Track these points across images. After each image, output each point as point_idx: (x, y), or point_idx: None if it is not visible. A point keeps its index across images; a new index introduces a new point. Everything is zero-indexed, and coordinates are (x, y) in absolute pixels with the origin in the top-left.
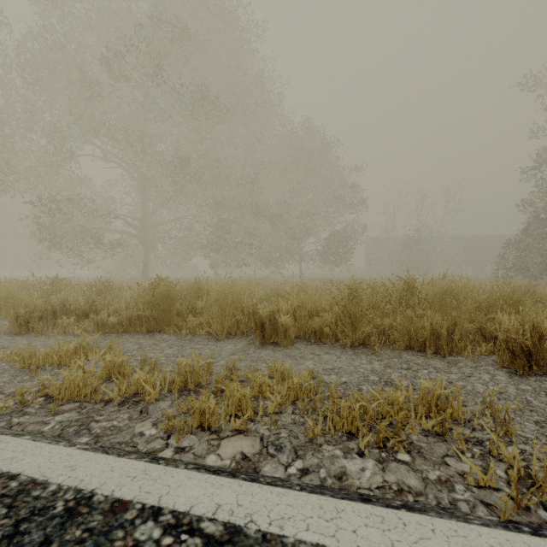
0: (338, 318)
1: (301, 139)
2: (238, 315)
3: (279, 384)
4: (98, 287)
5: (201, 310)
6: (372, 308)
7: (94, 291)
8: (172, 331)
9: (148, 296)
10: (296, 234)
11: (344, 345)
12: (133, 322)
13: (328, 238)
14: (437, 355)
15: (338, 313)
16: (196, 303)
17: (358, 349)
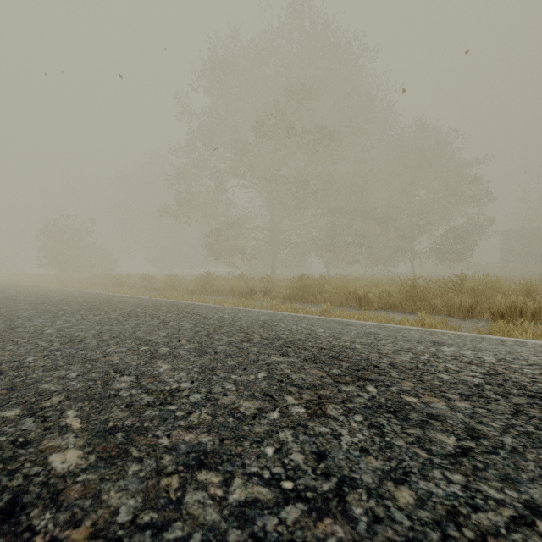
0: (404, 297)
1: (412, 140)
2: (346, 295)
3: (362, 316)
4: (268, 279)
5: (325, 293)
6: (428, 292)
7: (266, 281)
8: (310, 302)
9: (299, 283)
10: (406, 233)
11: (407, 312)
12: (290, 297)
13: (442, 236)
14: (460, 318)
15: (407, 295)
16: (322, 289)
17: (414, 313)
